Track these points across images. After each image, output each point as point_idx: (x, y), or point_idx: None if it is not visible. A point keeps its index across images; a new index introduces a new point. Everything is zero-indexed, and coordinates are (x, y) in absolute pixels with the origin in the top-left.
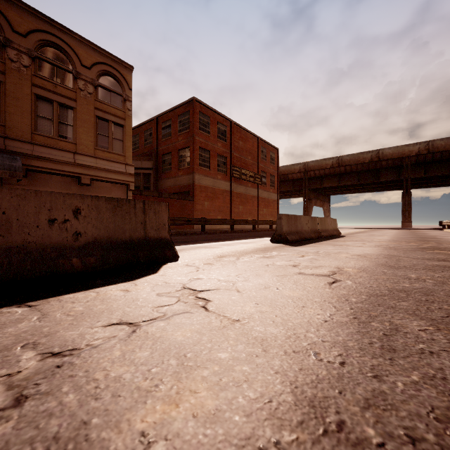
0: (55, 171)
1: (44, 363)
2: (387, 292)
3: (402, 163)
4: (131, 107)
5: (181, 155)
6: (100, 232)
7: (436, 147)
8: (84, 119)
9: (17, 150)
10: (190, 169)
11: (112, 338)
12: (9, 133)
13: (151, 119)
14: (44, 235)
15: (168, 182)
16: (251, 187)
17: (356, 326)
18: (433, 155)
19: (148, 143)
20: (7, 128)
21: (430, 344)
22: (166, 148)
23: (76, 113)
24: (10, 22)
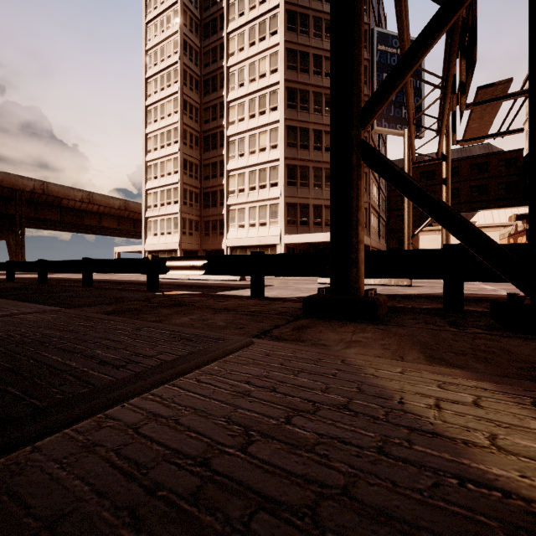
0: None
1: None
2: None
3: (13, 195)
4: None
5: None
6: None
7: (52, 190)
8: None
9: None
10: None
11: None
12: None
13: None
14: None
15: None
16: None
17: None
18: (47, 198)
19: None
20: None
21: None
22: None
23: None
24: None
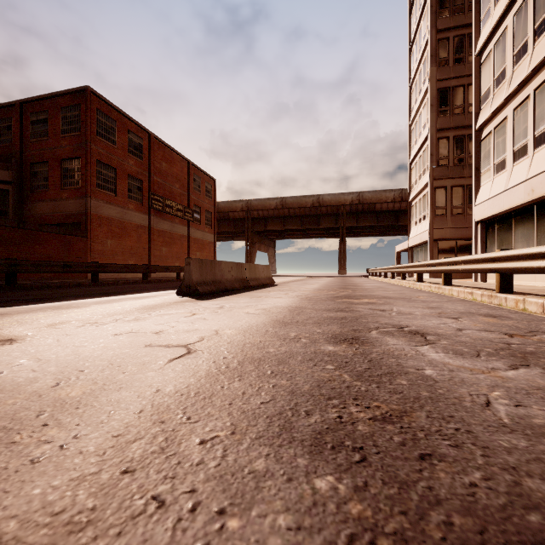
0: None
1: None
2: (235, 366)
3: (339, 211)
4: None
5: (67, 168)
6: None
7: (365, 198)
8: None
9: None
10: (82, 190)
11: None
12: None
13: (10, 104)
14: None
15: (42, 206)
16: (179, 224)
17: (92, 460)
18: (363, 206)
19: (3, 141)
20: None
21: (183, 478)
22: (40, 153)
23: None
24: None
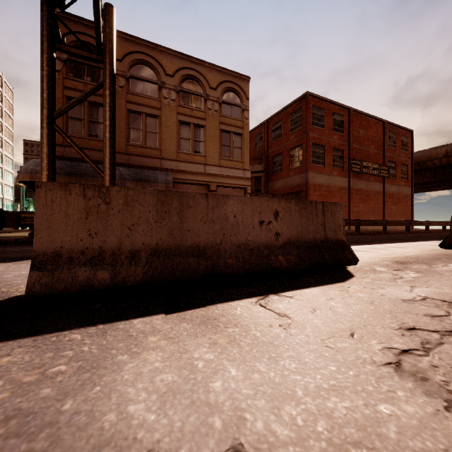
0: (191, 182)
1: (409, 358)
2: None
3: None
4: (248, 116)
5: (293, 155)
6: (291, 233)
7: None
8: (212, 134)
9: (168, 167)
10: (303, 167)
11: (442, 345)
12: (163, 154)
13: (261, 124)
14: (257, 235)
15: (278, 183)
16: (374, 181)
17: None
18: None
19: (258, 147)
20: (162, 151)
21: None
22: (277, 149)
23: (206, 130)
24: (164, 68)
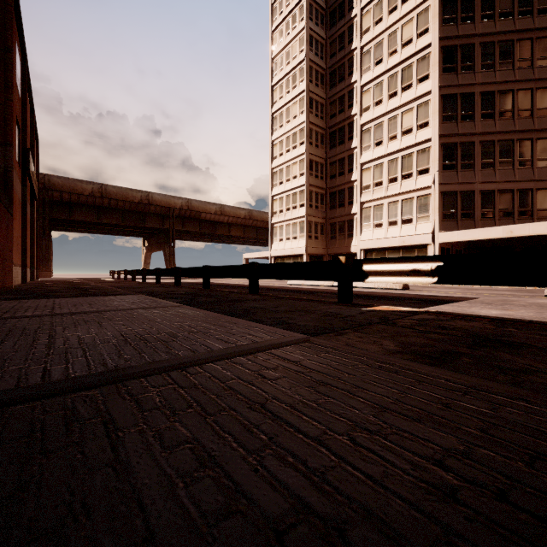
0: None
1: None
2: None
3: (168, 213)
4: None
5: None
6: None
7: (194, 206)
8: None
9: None
10: None
11: None
12: None
13: None
14: None
15: None
16: (28, 201)
17: None
18: (191, 213)
19: None
20: None
21: None
22: None
23: None
24: None
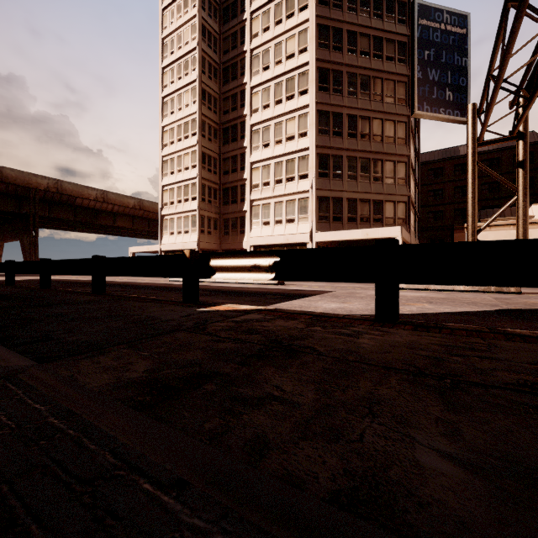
0: None
1: None
2: None
3: (27, 194)
4: None
5: None
6: None
7: (66, 189)
8: None
9: None
10: None
11: None
12: None
13: None
14: None
15: None
16: None
17: None
18: (61, 196)
19: None
20: None
21: None
22: None
23: None
24: None
